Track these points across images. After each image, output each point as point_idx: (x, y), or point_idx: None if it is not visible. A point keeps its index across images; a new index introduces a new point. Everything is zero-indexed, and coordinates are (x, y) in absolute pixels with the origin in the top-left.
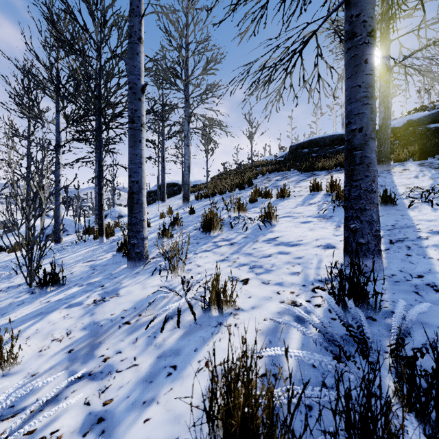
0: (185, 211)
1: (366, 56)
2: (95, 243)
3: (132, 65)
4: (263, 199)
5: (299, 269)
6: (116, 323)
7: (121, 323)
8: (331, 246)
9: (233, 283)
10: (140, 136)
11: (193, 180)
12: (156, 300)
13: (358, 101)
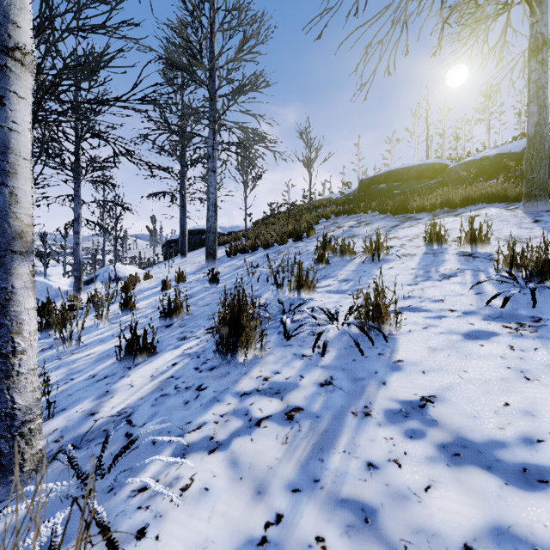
0: (205, 277)
1: None
2: None
3: None
4: (340, 261)
5: None
6: None
7: None
8: None
9: None
10: (1, 84)
11: (229, 226)
12: None
13: None
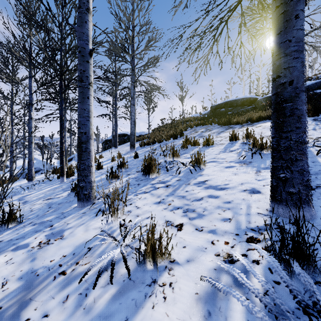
0: (131, 156)
1: (296, 12)
2: (57, 182)
3: (80, 32)
4: (192, 147)
5: (230, 215)
6: (53, 272)
7: (57, 273)
8: (256, 191)
9: (168, 228)
10: (88, 93)
11: (139, 132)
12: (95, 244)
13: (288, 55)
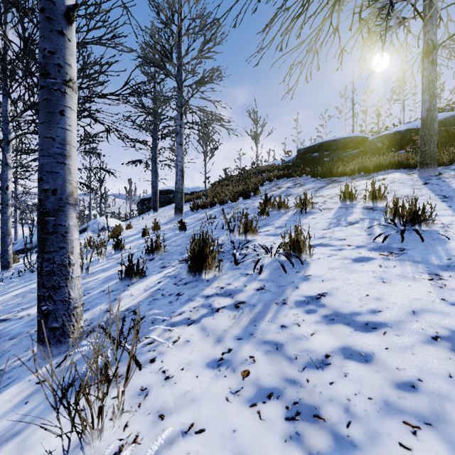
0: (175, 227)
1: None
2: None
3: None
4: (277, 213)
5: None
6: None
7: None
8: None
9: None
10: (63, 102)
11: (191, 187)
12: None
13: None
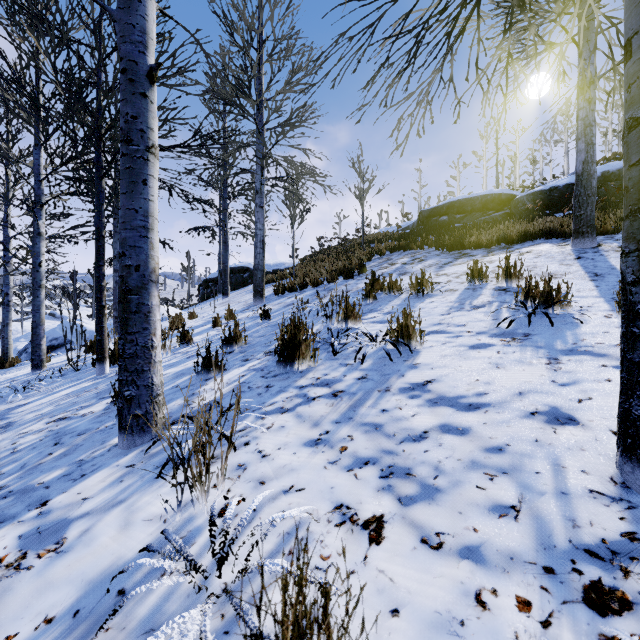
0: (255, 315)
1: None
2: (90, 375)
3: (126, 22)
4: (387, 297)
5: (511, 495)
6: None
7: None
8: (565, 417)
9: (343, 533)
10: (146, 171)
11: (273, 263)
12: (139, 580)
13: None
